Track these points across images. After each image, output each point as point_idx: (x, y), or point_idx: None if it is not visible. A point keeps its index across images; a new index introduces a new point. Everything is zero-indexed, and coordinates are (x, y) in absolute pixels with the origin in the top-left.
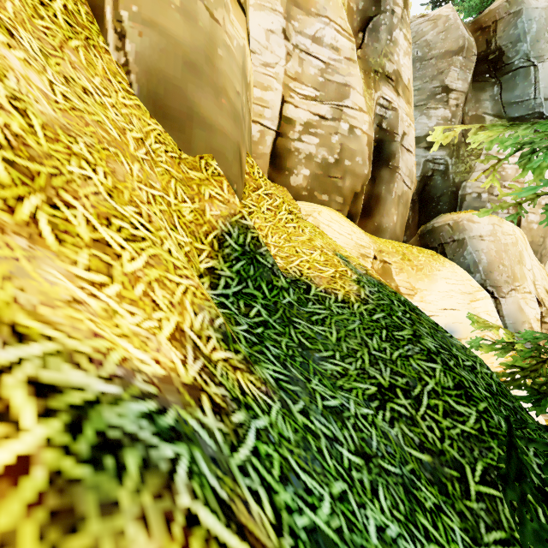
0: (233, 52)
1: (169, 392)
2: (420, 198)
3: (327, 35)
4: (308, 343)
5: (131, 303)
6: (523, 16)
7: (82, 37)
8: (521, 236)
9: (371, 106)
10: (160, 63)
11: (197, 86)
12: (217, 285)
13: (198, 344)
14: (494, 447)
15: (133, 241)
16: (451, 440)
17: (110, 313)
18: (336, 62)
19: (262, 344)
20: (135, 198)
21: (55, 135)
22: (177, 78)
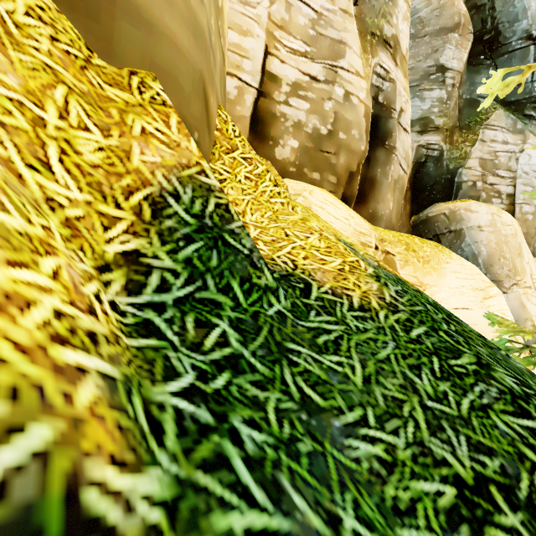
0: None
1: None
2: (412, 186)
3: None
4: (318, 397)
5: None
6: None
7: None
8: (518, 227)
9: (367, 73)
10: None
11: None
12: (143, 286)
13: None
14: None
15: None
16: None
17: None
18: (330, 13)
19: (222, 426)
20: None
21: None
22: None
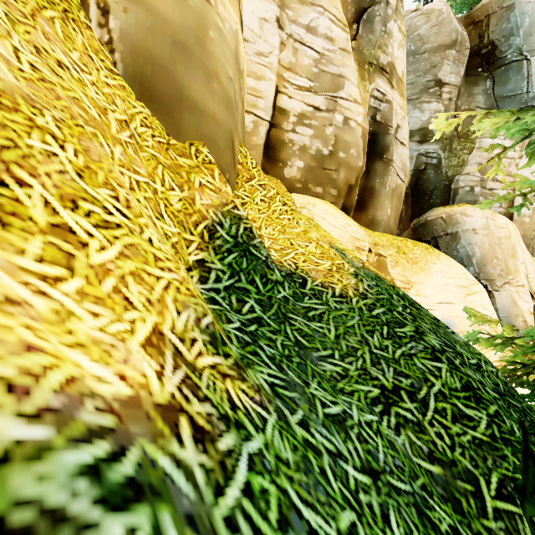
0: (225, 36)
1: (135, 420)
2: (413, 191)
3: (321, 25)
4: (305, 342)
5: (96, 301)
6: (516, 10)
7: (60, 8)
8: (513, 230)
9: (365, 98)
10: (147, 42)
11: (186, 67)
12: (208, 279)
13: (180, 349)
14: (508, 455)
15: (104, 227)
16: (462, 448)
17: (62, 316)
18: (331, 53)
19: (255, 344)
20: (112, 180)
21: (13, 104)
22: (165, 58)
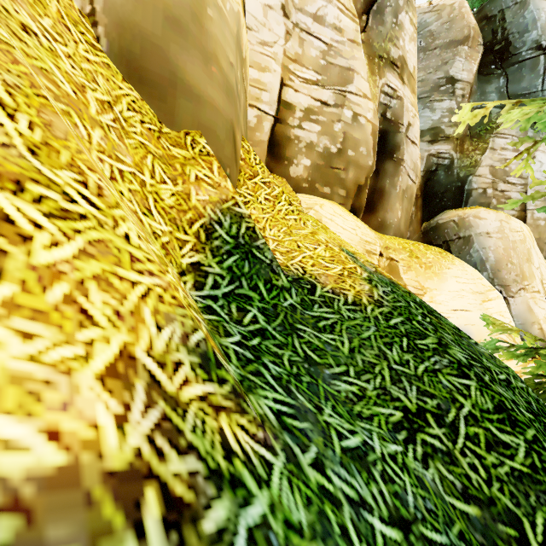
0: (225, 16)
1: (61, 512)
2: (424, 194)
3: (329, 14)
4: (316, 357)
5: (33, 316)
6: (531, 4)
7: None
8: (528, 233)
9: (375, 93)
10: (135, 16)
11: (181, 47)
12: (204, 285)
13: (157, 378)
14: None
15: (61, 217)
16: (500, 482)
17: None
18: (339, 44)
19: (259, 361)
20: (80, 162)
21: None
22: (157, 35)
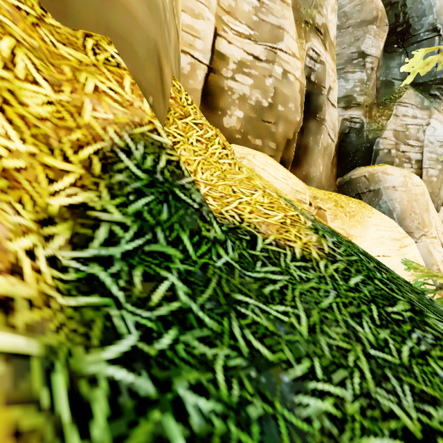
0: None
1: None
2: (338, 153)
3: None
4: (266, 350)
5: None
6: None
7: None
8: (425, 188)
9: (302, 55)
10: None
11: None
12: (89, 239)
13: None
14: None
15: None
16: None
17: None
18: (271, 2)
19: (165, 398)
20: None
21: None
22: None
